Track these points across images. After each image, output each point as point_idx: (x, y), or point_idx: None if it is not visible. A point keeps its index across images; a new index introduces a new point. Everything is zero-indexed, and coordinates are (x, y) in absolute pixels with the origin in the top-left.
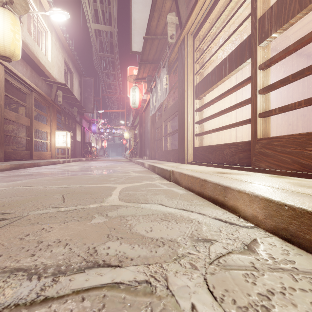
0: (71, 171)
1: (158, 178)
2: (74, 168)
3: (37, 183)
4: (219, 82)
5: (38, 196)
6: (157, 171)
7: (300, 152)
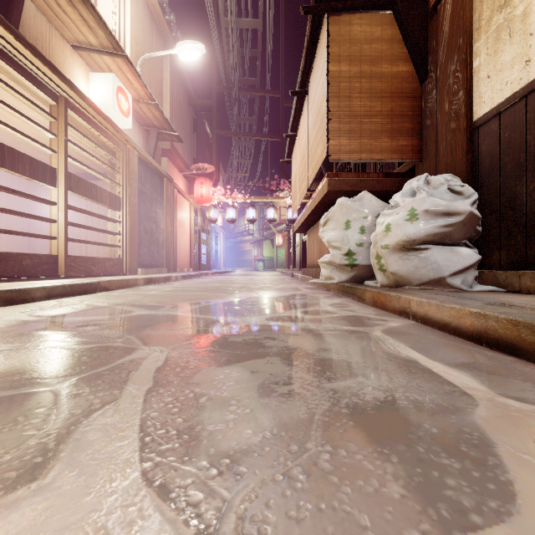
0: (184, 318)
1: (86, 296)
2: (159, 361)
3: (218, 295)
4: (11, 171)
5: (205, 290)
6: (49, 295)
7: (86, 266)
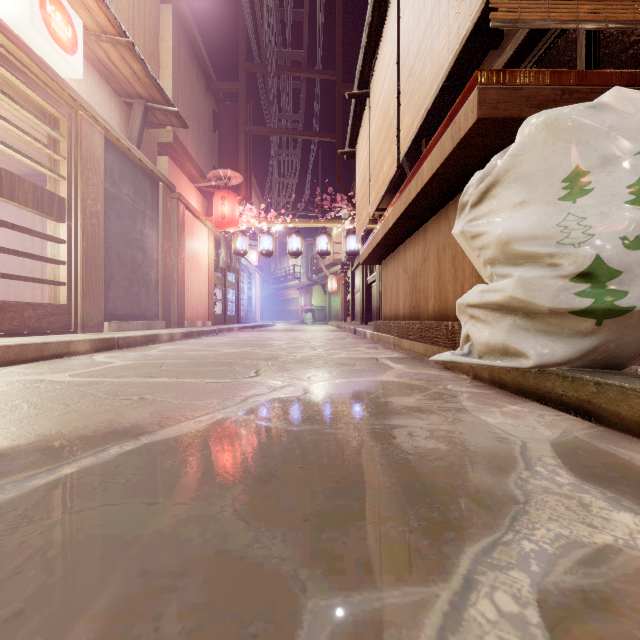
0: None
1: None
2: None
3: (197, 390)
4: None
5: (188, 368)
6: None
7: None
